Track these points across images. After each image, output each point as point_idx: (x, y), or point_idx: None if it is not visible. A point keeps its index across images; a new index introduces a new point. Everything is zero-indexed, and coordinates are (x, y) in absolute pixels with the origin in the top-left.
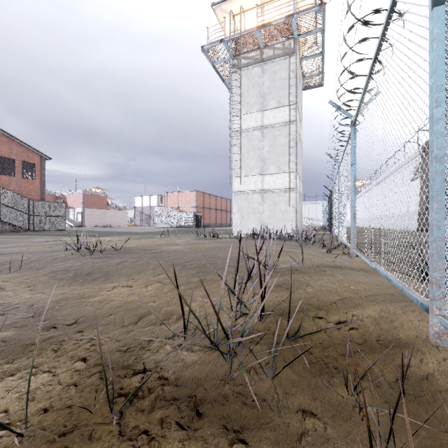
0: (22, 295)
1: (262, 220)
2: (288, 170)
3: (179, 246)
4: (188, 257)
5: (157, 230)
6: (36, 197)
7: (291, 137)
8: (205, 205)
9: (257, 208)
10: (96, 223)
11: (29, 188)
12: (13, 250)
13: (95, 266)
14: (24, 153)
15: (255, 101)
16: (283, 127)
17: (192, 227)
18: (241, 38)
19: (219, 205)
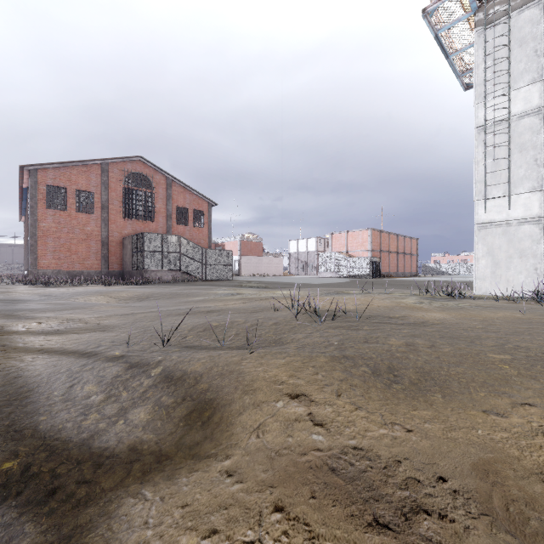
0: (361, 424)
1: (541, 268)
2: None
3: (439, 314)
4: (529, 344)
5: (332, 281)
6: (204, 246)
7: None
8: (383, 247)
9: (531, 249)
10: (252, 272)
11: (199, 237)
12: (213, 305)
13: (380, 352)
14: (195, 201)
15: (524, 67)
16: None
17: (367, 277)
18: None
19: (401, 247)
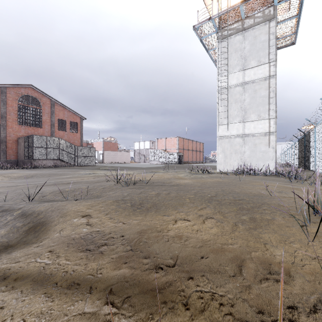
0: (107, 223)
1: (243, 158)
2: (268, 117)
3: (187, 180)
4: (208, 191)
5: (154, 166)
6: (77, 144)
7: (271, 89)
8: (185, 147)
9: (239, 149)
10: (111, 161)
11: (74, 138)
12: (73, 180)
13: (141, 197)
14: (71, 116)
15: (236, 63)
16: (263, 81)
17: (176, 163)
18: (228, 13)
19: (194, 147)
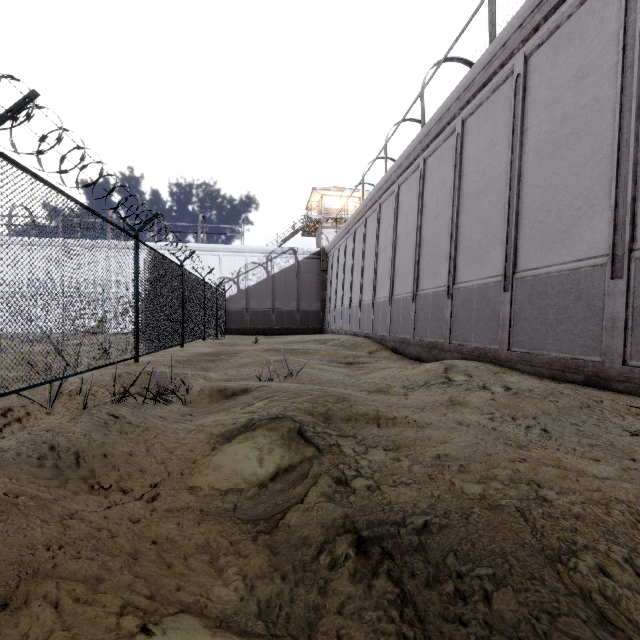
0: None
1: None
2: None
3: None
4: None
5: None
6: None
7: None
8: None
9: None
10: None
11: None
12: None
13: None
14: None
15: None
16: None
17: None
18: None
19: None
